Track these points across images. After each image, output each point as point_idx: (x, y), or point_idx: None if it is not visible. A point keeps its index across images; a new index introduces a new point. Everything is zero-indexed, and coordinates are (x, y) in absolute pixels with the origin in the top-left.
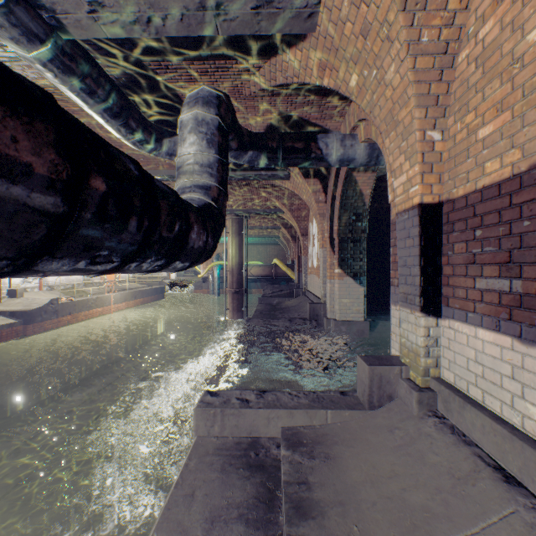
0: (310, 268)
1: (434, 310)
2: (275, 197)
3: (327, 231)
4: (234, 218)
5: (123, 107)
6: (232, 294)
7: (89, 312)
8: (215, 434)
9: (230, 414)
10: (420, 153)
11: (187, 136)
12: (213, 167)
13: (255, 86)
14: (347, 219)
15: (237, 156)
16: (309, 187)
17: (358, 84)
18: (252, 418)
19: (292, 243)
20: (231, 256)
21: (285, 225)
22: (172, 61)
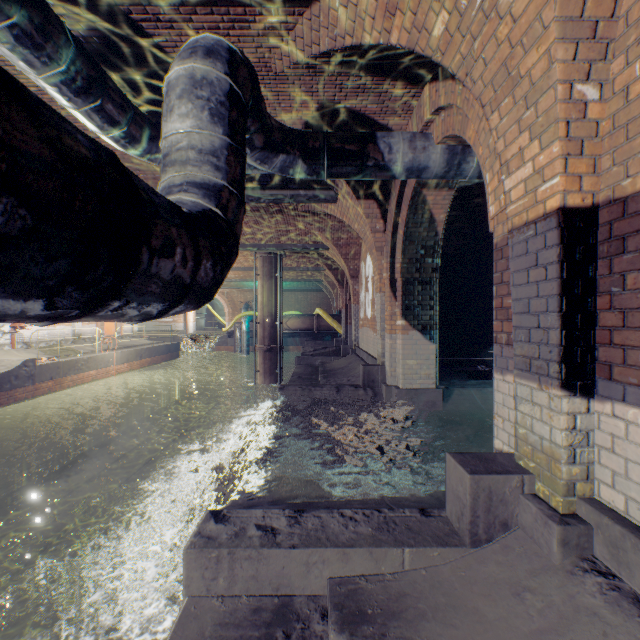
0: (362, 319)
1: (583, 385)
2: (318, 228)
3: (387, 270)
4: (265, 256)
5: (93, 80)
6: (263, 352)
7: (78, 377)
8: (219, 591)
9: (244, 559)
10: (562, 122)
11: (177, 106)
12: (219, 155)
13: (290, 56)
14: (413, 254)
15: (264, 159)
16: (363, 211)
17: (449, 28)
18: (281, 564)
19: (339, 288)
20: (262, 305)
21: (330, 266)
22: (162, 5)
